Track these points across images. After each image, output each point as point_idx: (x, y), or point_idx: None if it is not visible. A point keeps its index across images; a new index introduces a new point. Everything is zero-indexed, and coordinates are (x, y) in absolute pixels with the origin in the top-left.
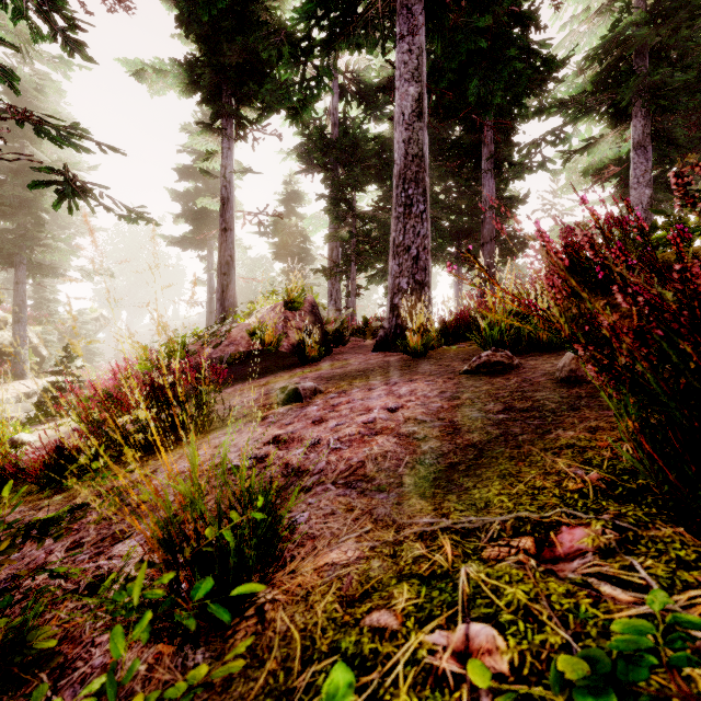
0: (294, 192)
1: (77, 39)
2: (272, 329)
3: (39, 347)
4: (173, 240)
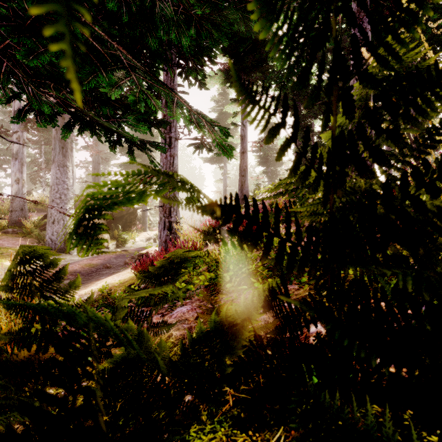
0: (270, 124)
1: (204, 83)
2: (281, 202)
3: (150, 217)
4: (207, 159)
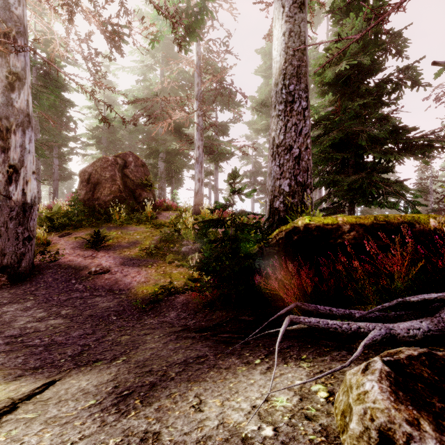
0: None
1: None
2: None
3: None
4: None
